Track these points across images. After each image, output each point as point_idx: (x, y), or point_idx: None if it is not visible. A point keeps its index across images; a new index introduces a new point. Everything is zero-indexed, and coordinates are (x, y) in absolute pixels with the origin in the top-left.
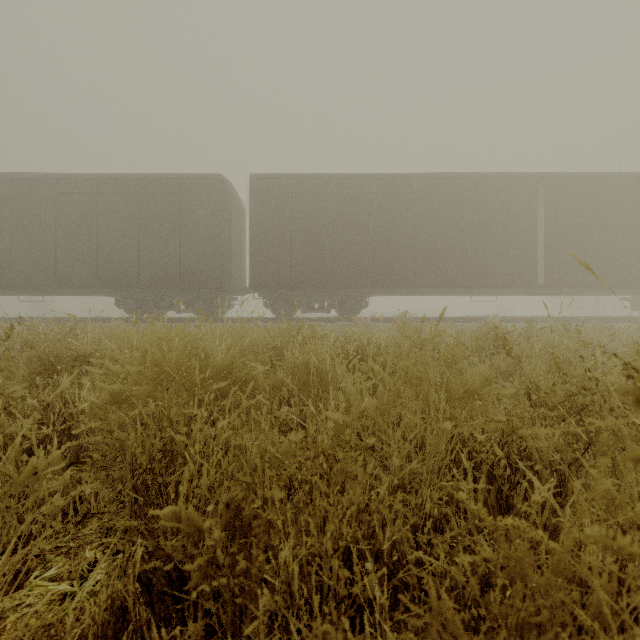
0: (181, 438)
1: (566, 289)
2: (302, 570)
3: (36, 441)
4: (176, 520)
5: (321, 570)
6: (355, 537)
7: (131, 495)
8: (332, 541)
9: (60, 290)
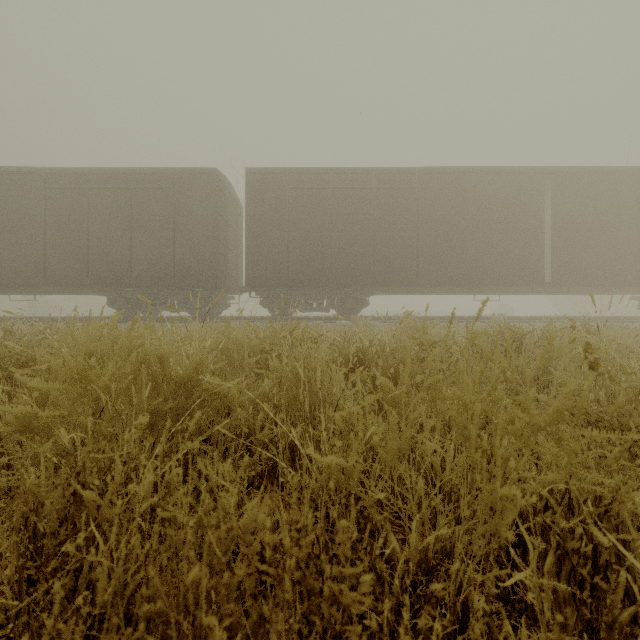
0: (90, 496)
1: (573, 288)
2: None
3: None
4: None
5: None
6: None
7: None
8: None
9: (50, 289)
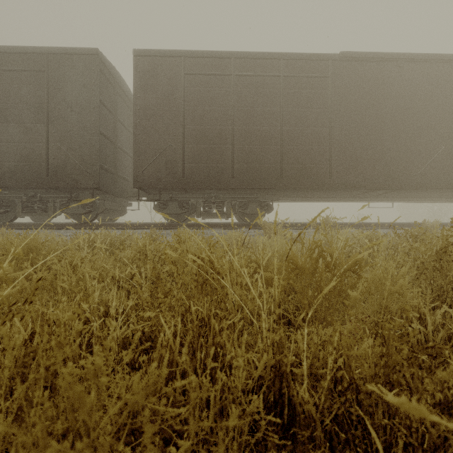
0: None
1: None
2: None
3: None
4: None
5: None
6: None
7: None
8: None
9: None
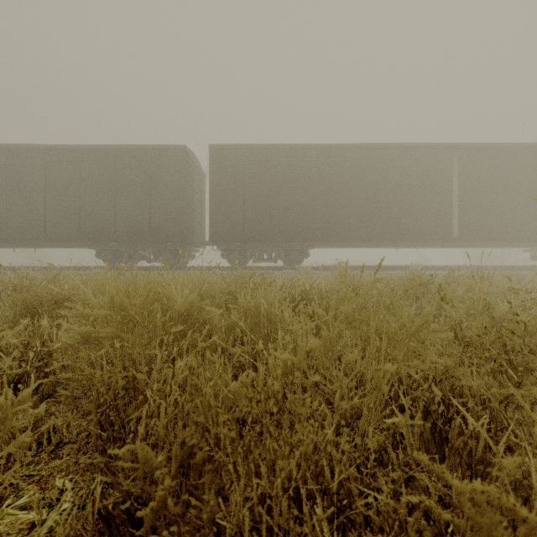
0: (142, 377)
1: (477, 242)
2: (253, 510)
3: (17, 376)
4: (134, 457)
5: (272, 510)
6: (304, 476)
7: (94, 431)
8: (282, 481)
9: (49, 243)
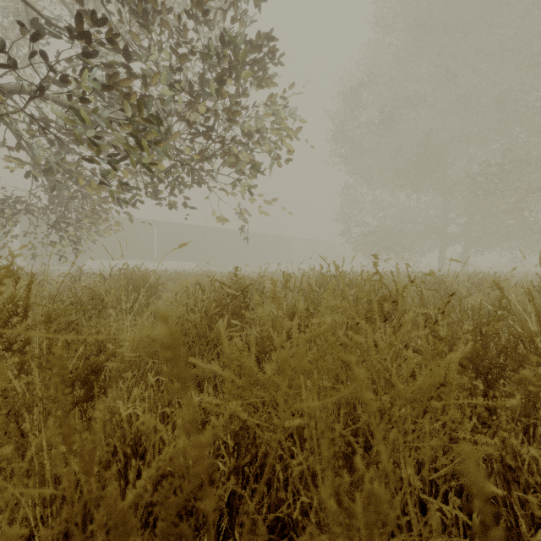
0: None
1: (169, 259)
2: None
3: None
4: None
5: None
6: None
7: None
8: None
9: None
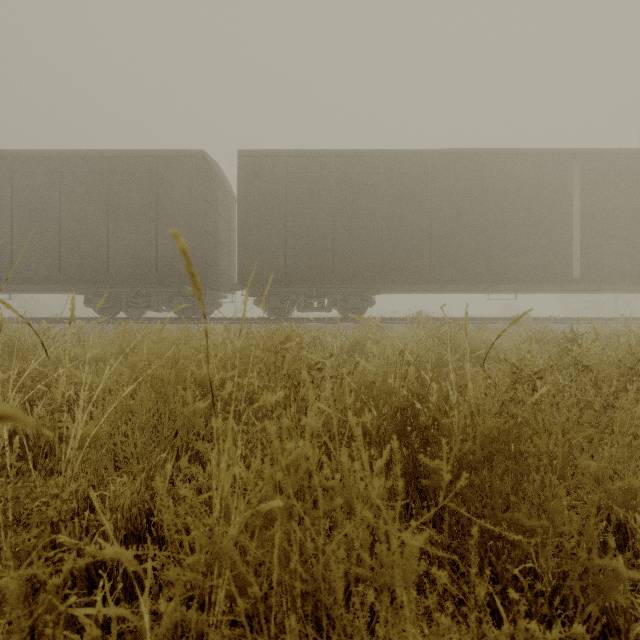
0: None
1: (601, 285)
2: None
3: None
4: None
5: None
6: None
7: None
8: None
9: (21, 286)
